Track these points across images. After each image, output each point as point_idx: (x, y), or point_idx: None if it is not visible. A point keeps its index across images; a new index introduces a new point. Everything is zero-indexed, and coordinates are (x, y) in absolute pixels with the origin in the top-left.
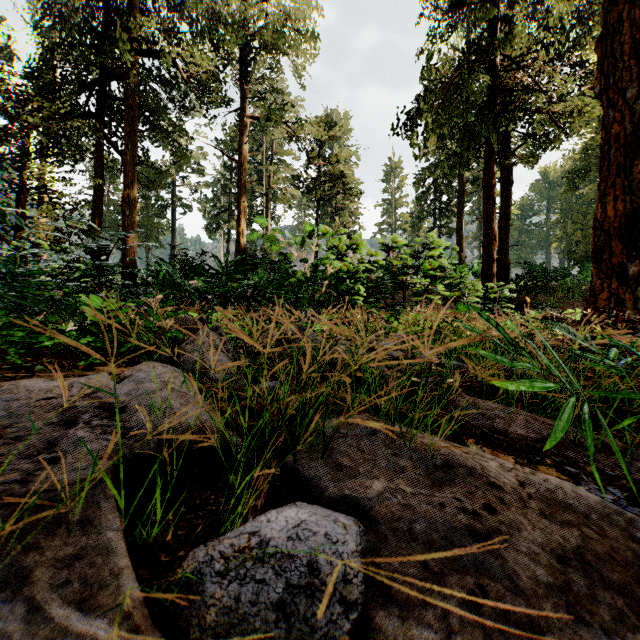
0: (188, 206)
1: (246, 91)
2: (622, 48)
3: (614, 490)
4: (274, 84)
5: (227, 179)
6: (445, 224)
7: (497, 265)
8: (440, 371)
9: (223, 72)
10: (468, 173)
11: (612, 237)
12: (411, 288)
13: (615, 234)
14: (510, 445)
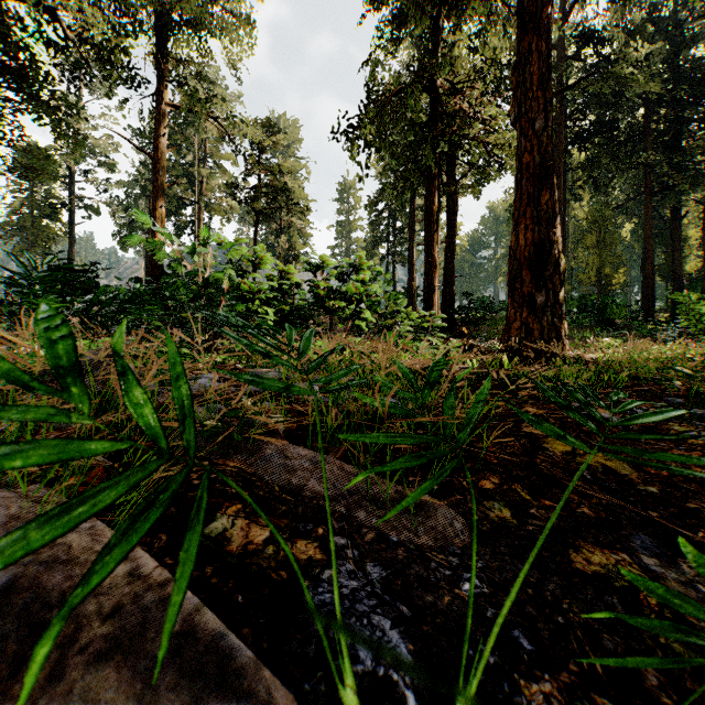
0: (92, 208)
1: (164, 72)
2: (532, 78)
3: (375, 569)
4: (199, 69)
5: (147, 179)
6: (398, 251)
7: (443, 295)
8: (289, 408)
9: (124, 40)
10: (421, 200)
11: (524, 266)
12: (336, 314)
13: (526, 263)
14: (290, 509)
